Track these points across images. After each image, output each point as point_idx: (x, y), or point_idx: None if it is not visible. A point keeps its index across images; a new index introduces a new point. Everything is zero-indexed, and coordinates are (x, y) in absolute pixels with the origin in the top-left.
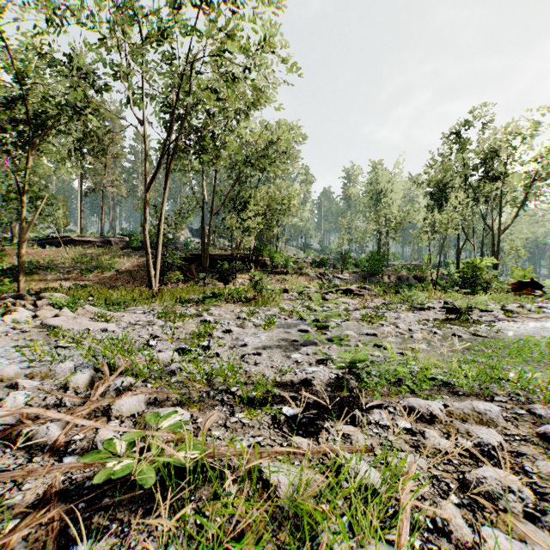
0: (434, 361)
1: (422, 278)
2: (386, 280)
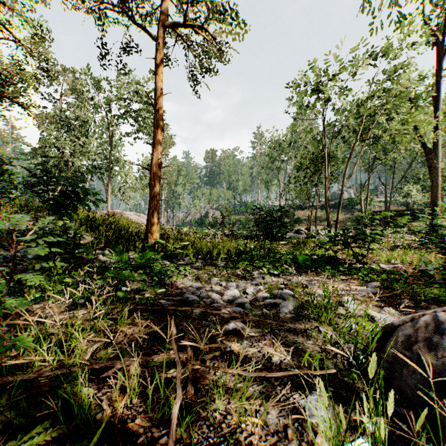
0: None
1: None
2: None
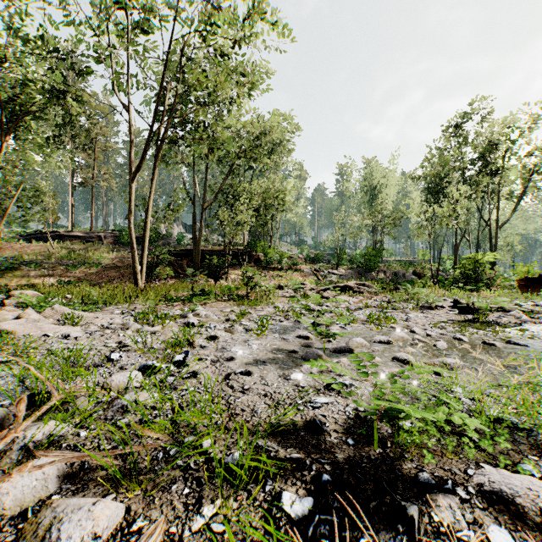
0: (494, 392)
1: (422, 274)
2: (382, 276)
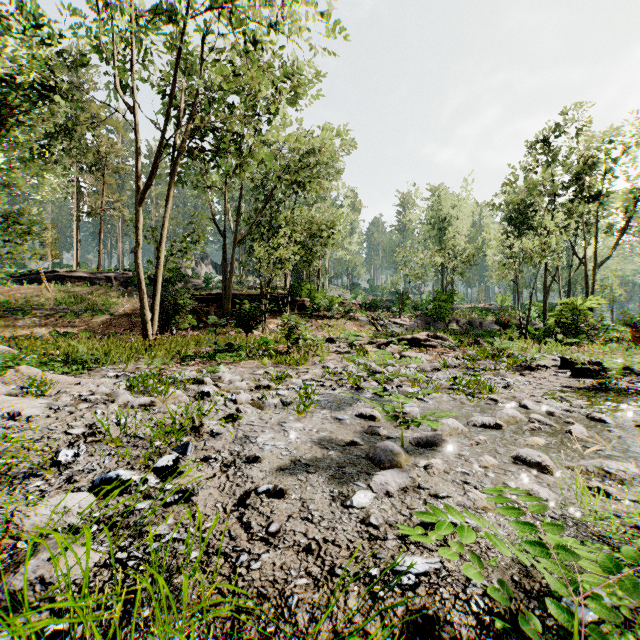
0: None
1: (507, 324)
2: (454, 326)
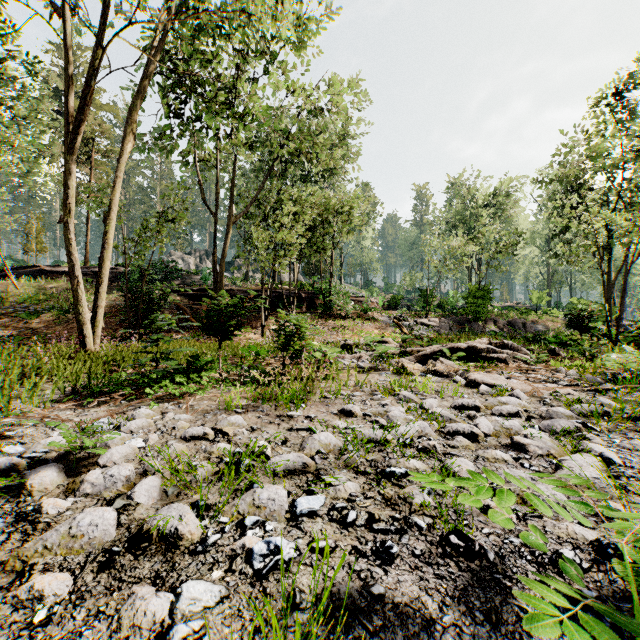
0: None
1: (583, 326)
2: (493, 328)
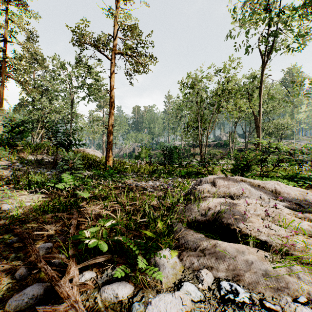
0: None
1: None
2: None
